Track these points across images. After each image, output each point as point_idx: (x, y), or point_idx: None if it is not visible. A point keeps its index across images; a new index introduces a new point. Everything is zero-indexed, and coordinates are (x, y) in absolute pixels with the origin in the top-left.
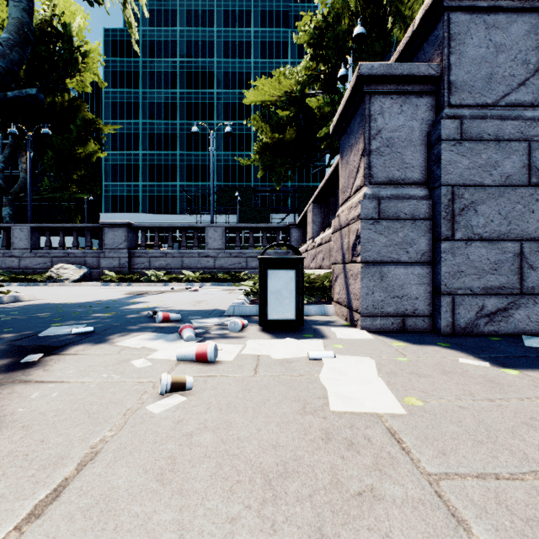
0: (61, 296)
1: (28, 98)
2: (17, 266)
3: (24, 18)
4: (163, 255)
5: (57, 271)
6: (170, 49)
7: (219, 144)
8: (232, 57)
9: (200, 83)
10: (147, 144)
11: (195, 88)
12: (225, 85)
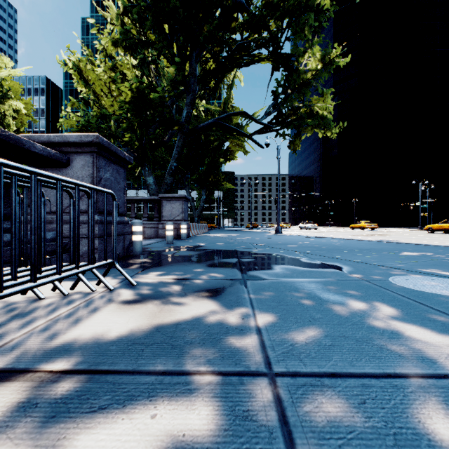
0: None
1: None
2: None
3: None
4: None
5: None
6: None
7: None
8: None
9: None
10: None
11: None
12: None
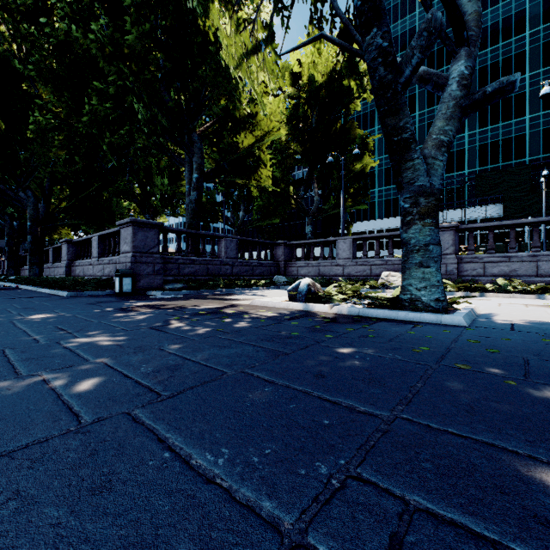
0: (494, 309)
1: (506, 87)
2: (341, 274)
3: (479, 9)
4: (504, 259)
5: (387, 278)
6: (407, 39)
7: (471, 122)
8: (491, 6)
9: (444, 60)
10: (383, 148)
11: (438, 67)
12: (480, 46)
